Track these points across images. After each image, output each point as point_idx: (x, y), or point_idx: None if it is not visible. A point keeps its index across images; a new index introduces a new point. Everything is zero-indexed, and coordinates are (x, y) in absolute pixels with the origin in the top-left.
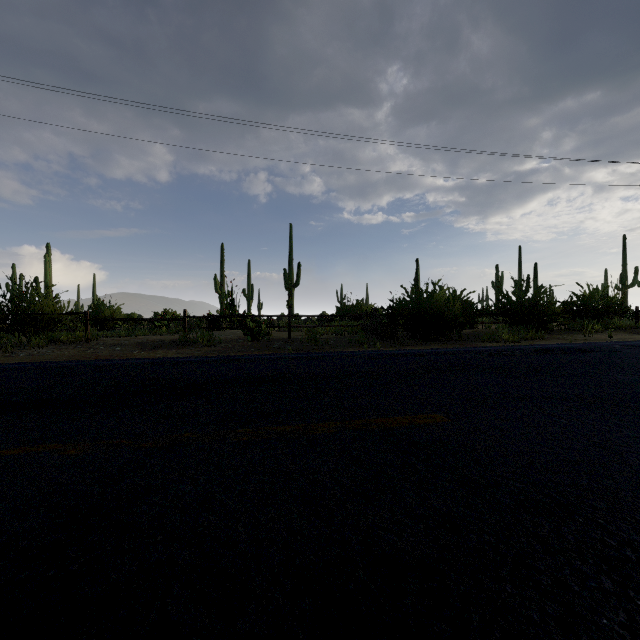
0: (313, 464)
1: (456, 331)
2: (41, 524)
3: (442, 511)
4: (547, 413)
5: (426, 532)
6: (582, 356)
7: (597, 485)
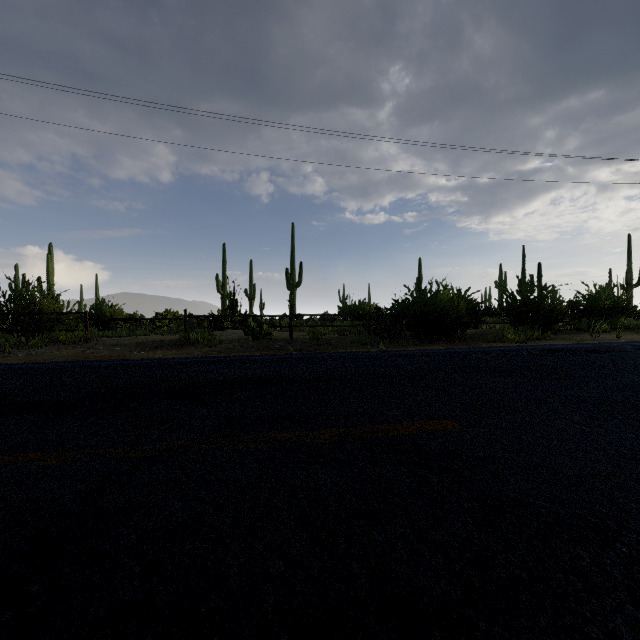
0: (315, 478)
1: (460, 331)
2: (4, 551)
3: (462, 537)
4: (566, 419)
5: (446, 565)
6: (593, 357)
7: (635, 505)
